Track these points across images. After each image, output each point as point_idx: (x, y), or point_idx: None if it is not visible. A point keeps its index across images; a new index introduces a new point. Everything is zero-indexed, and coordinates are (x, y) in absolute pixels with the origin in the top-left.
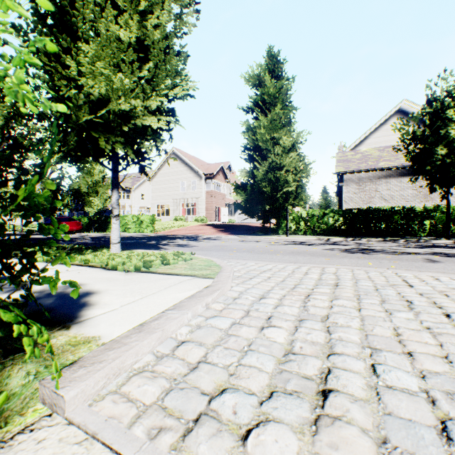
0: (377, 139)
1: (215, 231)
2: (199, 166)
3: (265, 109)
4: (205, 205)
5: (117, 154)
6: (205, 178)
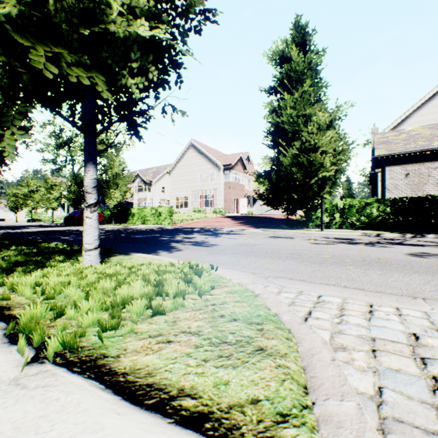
0: (422, 118)
1: (235, 223)
2: (217, 157)
3: (291, 88)
4: (224, 197)
5: (93, 105)
6: (223, 169)
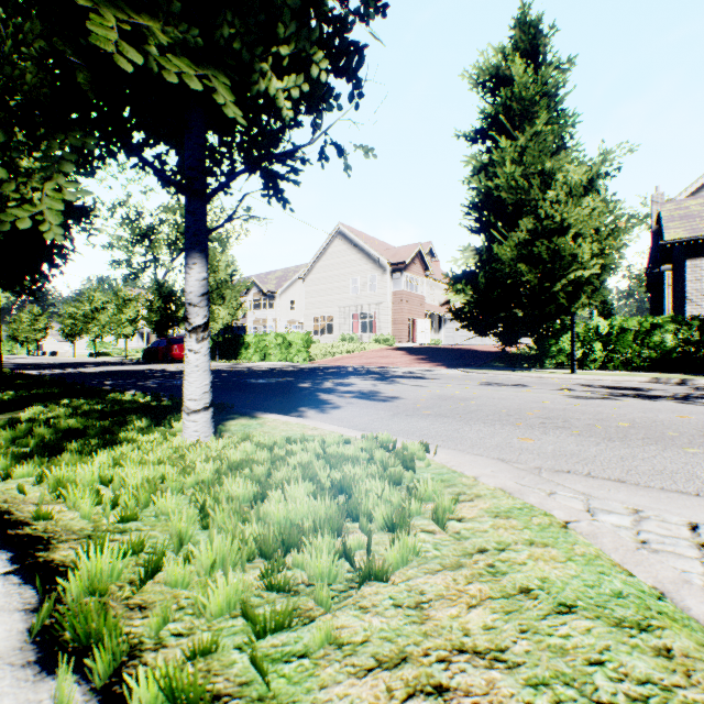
0: None
1: (412, 360)
2: (381, 250)
3: (510, 129)
4: (391, 316)
5: (201, 143)
6: (390, 271)
